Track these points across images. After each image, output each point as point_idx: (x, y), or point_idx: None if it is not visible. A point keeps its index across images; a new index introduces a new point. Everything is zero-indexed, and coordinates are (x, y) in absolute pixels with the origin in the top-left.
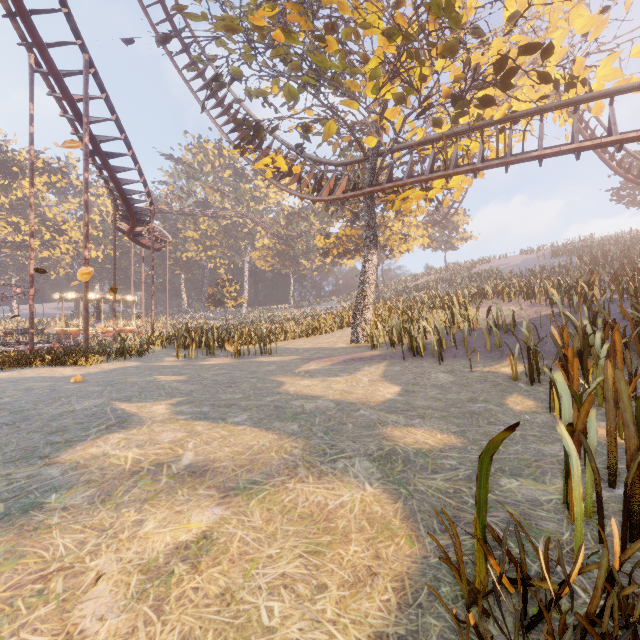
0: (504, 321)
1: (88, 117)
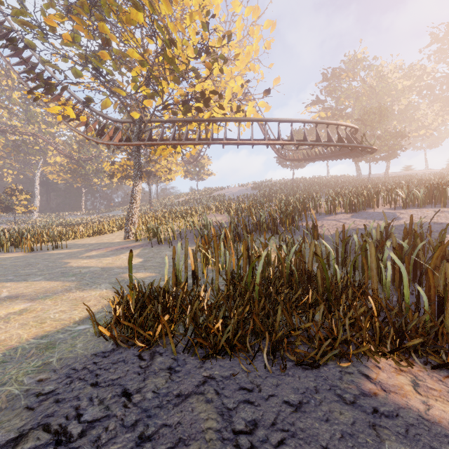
0: (206, 225)
1: None
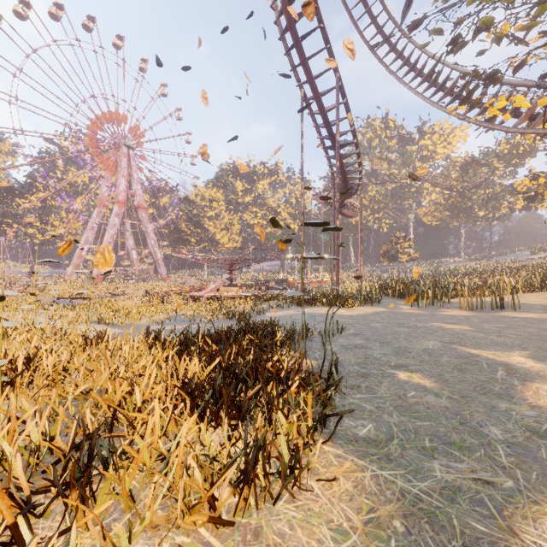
0: None
1: (338, 120)
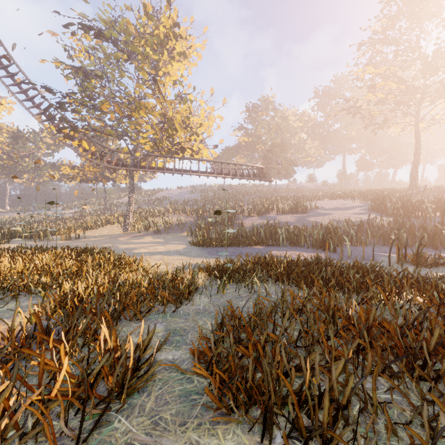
0: (182, 222)
1: None
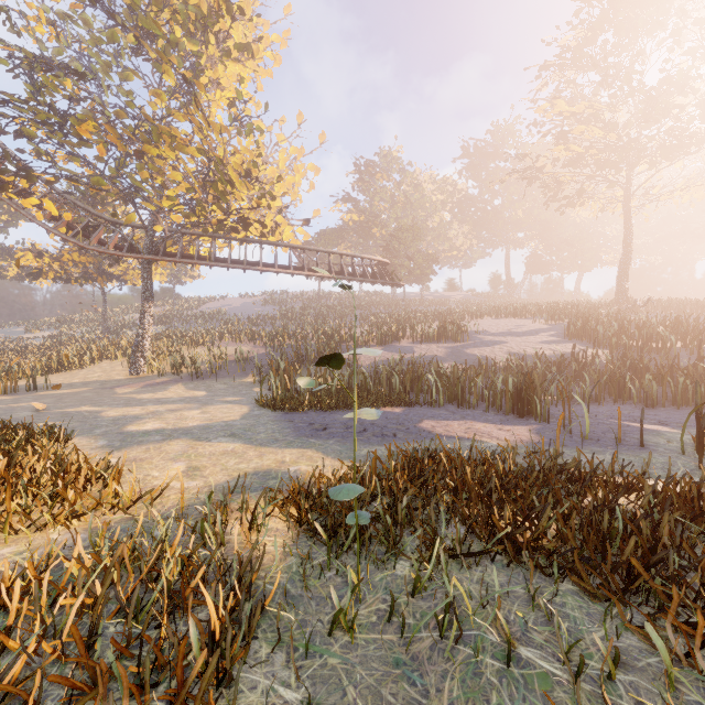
0: (245, 357)
1: None
